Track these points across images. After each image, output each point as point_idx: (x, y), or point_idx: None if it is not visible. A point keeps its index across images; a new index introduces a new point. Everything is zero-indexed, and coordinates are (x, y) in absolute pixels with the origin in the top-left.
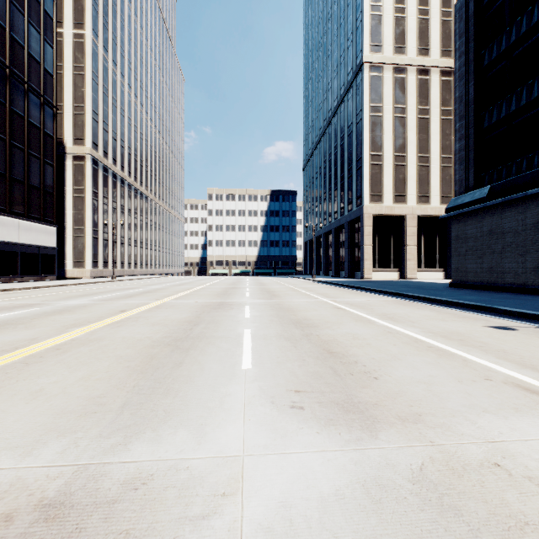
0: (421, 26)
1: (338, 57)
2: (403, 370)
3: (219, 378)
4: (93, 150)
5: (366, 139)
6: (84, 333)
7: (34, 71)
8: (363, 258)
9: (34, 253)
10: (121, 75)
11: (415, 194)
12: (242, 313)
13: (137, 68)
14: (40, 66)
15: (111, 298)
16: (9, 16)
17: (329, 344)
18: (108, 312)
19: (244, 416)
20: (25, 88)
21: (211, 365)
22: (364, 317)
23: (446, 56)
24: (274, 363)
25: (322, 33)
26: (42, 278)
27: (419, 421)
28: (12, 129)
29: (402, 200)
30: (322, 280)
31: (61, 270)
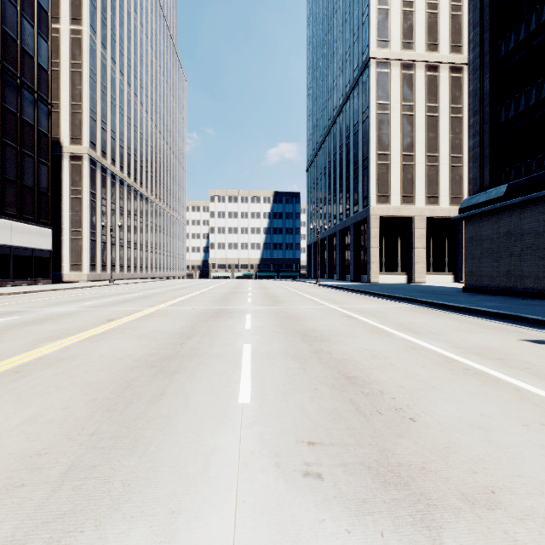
0: (430, 21)
1: (343, 54)
2: (445, 406)
3: (207, 419)
4: (91, 149)
5: (373, 138)
6: (56, 350)
7: (27, 66)
8: (369, 261)
9: (27, 255)
10: (120, 73)
11: (424, 194)
12: (243, 323)
13: (137, 66)
14: (34, 61)
15: (102, 304)
16: (1, 8)
17: (345, 365)
18: (93, 321)
19: (237, 493)
20: (18, 83)
21: (200, 397)
22: (379, 327)
23: (456, 51)
24: (279, 394)
25: (326, 30)
26: (36, 282)
27: (496, 505)
28: (3, 126)
29: (410, 200)
30: (327, 283)
31: (57, 274)
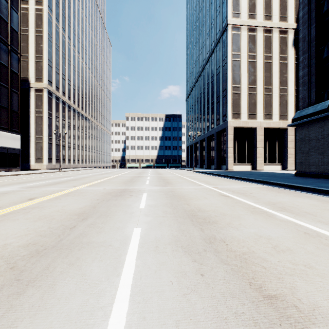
0: (266, 0)
1: (209, 24)
2: None
3: None
4: (49, 85)
5: (229, 76)
6: None
7: (3, 27)
8: (227, 156)
9: (3, 152)
10: (68, 38)
11: (262, 113)
12: (138, 202)
13: (79, 34)
14: (8, 25)
15: (39, 185)
16: None
17: (251, 267)
18: (16, 200)
19: None
20: None
21: None
22: (255, 206)
23: (283, 20)
24: None
25: (198, 10)
26: (9, 169)
27: None
28: None
29: (253, 117)
30: (200, 170)
31: (27, 164)
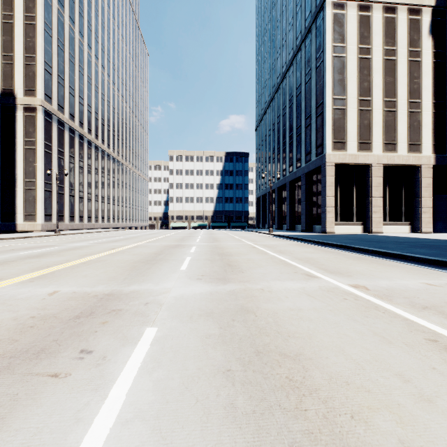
0: None
1: (293, 8)
2: None
3: None
4: (46, 102)
5: (329, 81)
6: None
7: None
8: (325, 211)
9: None
10: (80, 34)
11: (381, 141)
12: None
13: (98, 31)
14: None
15: None
16: None
17: None
18: None
19: None
20: None
21: None
22: None
23: None
24: None
25: None
26: None
27: None
28: None
29: (367, 147)
30: (281, 234)
31: (11, 224)
